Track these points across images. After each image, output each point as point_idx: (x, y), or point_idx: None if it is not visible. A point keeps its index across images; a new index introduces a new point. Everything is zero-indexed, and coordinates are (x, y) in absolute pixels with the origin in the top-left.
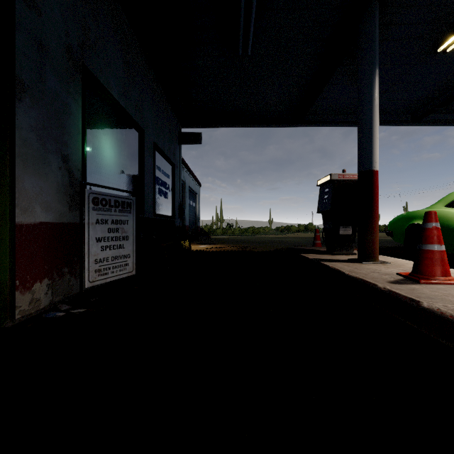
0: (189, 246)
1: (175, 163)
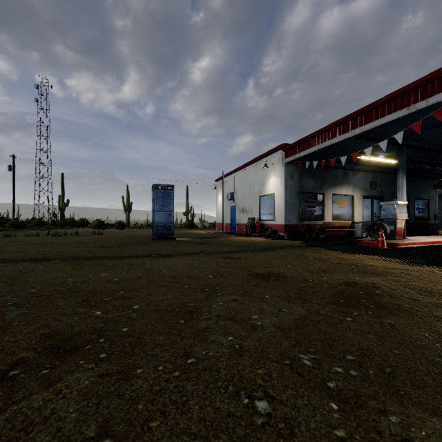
0: (440, 232)
1: (430, 198)
